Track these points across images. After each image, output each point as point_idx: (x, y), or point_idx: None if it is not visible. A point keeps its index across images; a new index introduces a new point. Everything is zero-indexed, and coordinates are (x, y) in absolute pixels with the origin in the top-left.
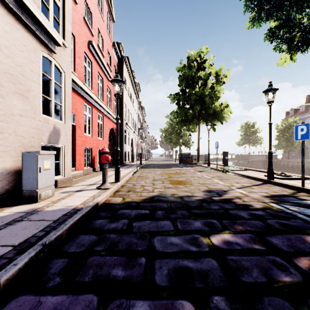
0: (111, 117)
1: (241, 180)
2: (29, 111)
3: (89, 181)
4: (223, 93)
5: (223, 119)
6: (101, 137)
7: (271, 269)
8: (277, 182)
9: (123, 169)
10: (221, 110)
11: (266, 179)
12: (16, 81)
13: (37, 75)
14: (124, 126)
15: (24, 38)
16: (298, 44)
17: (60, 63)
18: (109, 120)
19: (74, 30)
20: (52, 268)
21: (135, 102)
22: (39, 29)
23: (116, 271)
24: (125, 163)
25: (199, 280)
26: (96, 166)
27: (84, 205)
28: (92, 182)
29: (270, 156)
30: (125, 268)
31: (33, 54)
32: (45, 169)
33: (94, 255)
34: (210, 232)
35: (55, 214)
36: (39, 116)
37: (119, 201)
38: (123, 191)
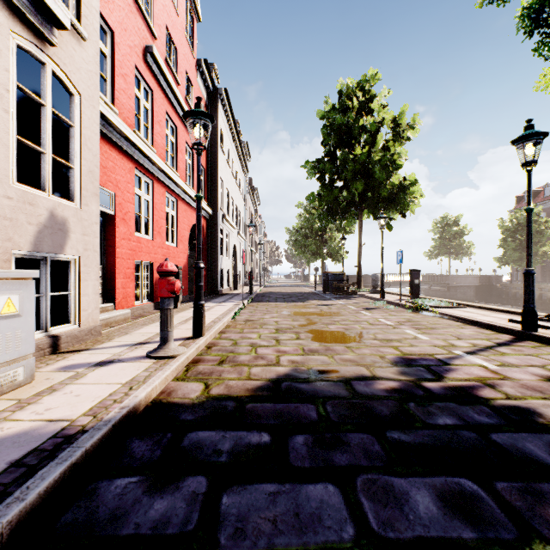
0: (194, 204)
1: (464, 330)
2: None
3: (139, 334)
4: (405, 159)
5: (406, 209)
6: (173, 241)
7: None
8: (549, 337)
9: (215, 304)
10: (404, 191)
11: (519, 331)
12: None
13: None
14: (219, 221)
15: None
16: None
17: (68, 71)
18: (189, 208)
19: (112, 17)
20: None
21: (240, 178)
22: None
23: None
24: (221, 292)
25: None
26: None
27: (92, 418)
28: (144, 338)
29: (528, 279)
30: None
31: None
32: (2, 317)
33: None
34: None
35: None
36: (6, 185)
37: (195, 394)
38: (210, 360)
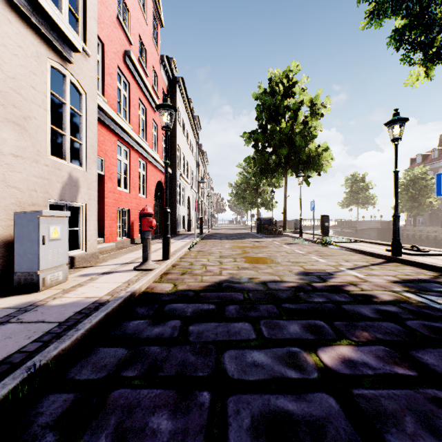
0: (158, 165)
1: (352, 257)
2: (29, 150)
3: (124, 258)
4: (320, 130)
5: (320, 169)
6: (143, 193)
7: (436, 416)
8: (407, 260)
9: (175, 240)
10: (318, 155)
11: (389, 256)
12: (6, 102)
13: (42, 95)
14: (177, 179)
15: (20, 36)
16: (438, 52)
17: (79, 79)
18: (155, 169)
19: (103, 33)
20: (43, 412)
21: (193, 144)
22: (45, 24)
23: (157, 419)
24: (178, 233)
25: (310, 440)
26: (136, 236)
27: (111, 296)
28: (129, 260)
29: (395, 220)
30: (174, 413)
31: (36, 63)
32: (52, 240)
33: (121, 388)
34: (318, 343)
35: (64, 312)
36: (45, 157)
37: (169, 289)
38: (175, 273)
